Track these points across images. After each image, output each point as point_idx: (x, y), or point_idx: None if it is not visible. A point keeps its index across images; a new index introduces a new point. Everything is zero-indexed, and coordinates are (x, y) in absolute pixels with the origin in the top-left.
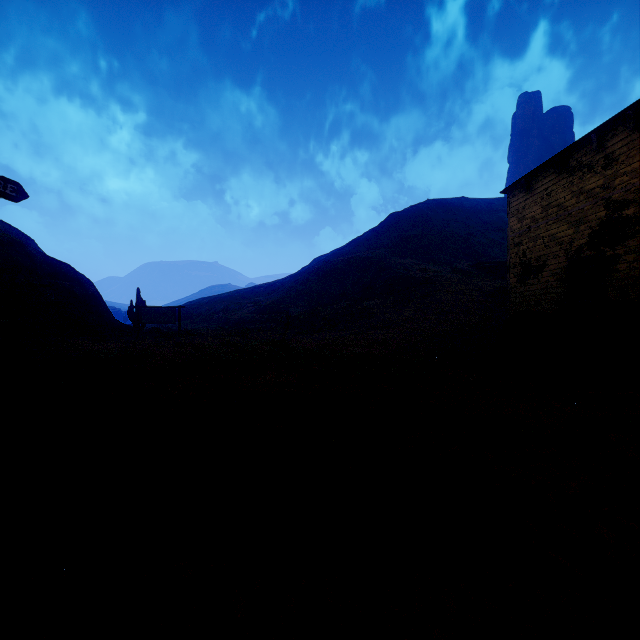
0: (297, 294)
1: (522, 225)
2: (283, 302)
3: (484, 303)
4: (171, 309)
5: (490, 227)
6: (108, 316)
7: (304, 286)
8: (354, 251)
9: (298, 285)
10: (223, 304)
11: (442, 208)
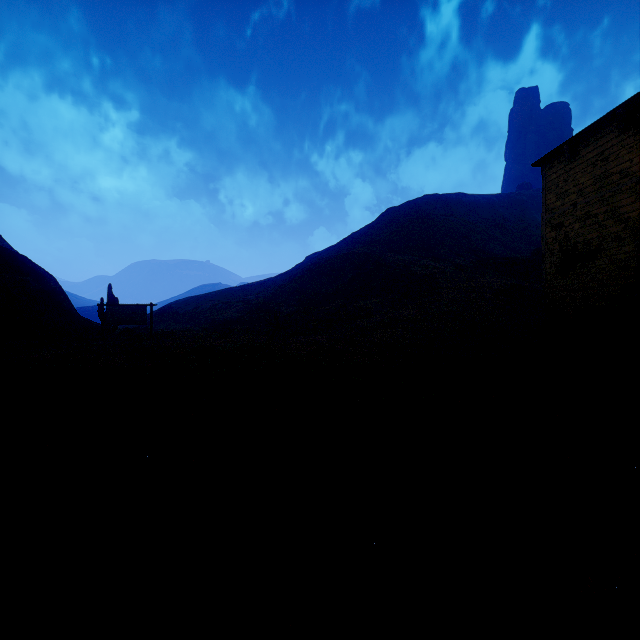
0: (289, 292)
1: (564, 202)
2: (274, 301)
3: (495, 301)
4: (141, 307)
5: (490, 224)
6: (72, 315)
7: (296, 284)
8: (349, 248)
9: (290, 283)
10: (210, 303)
11: (441, 203)
